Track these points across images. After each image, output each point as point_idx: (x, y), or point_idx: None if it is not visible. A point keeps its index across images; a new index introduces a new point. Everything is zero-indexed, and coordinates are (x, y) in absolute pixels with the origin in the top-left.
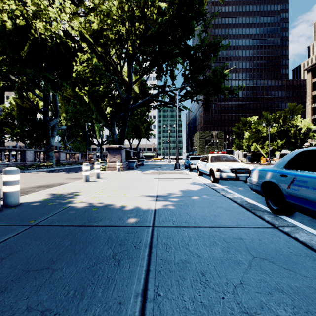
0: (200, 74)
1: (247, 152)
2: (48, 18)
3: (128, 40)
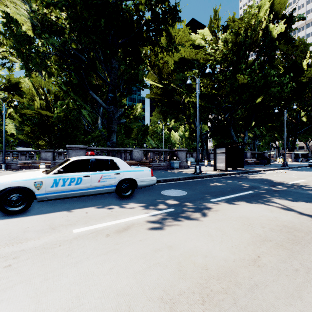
0: None
1: None
2: None
3: None
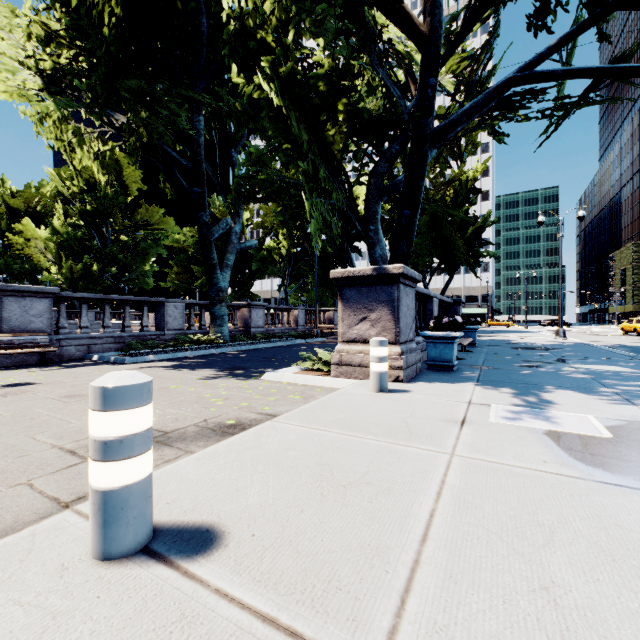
0: None
1: None
2: None
3: None
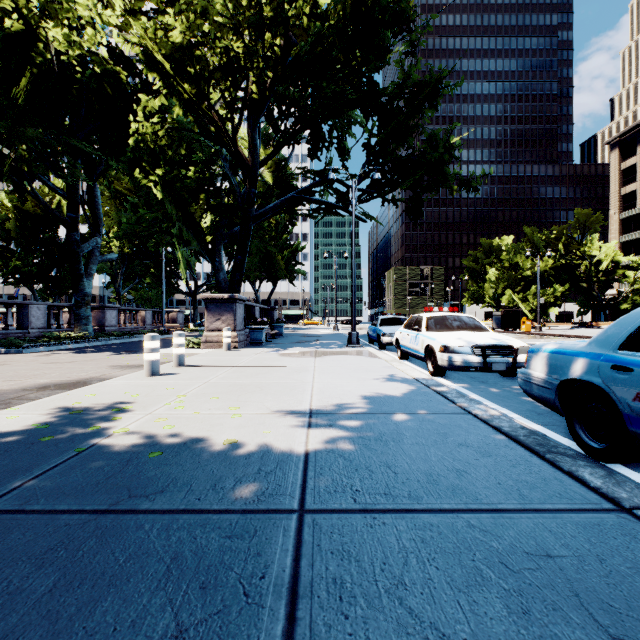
0: (402, 145)
1: (493, 309)
2: (74, 19)
3: (248, 69)
